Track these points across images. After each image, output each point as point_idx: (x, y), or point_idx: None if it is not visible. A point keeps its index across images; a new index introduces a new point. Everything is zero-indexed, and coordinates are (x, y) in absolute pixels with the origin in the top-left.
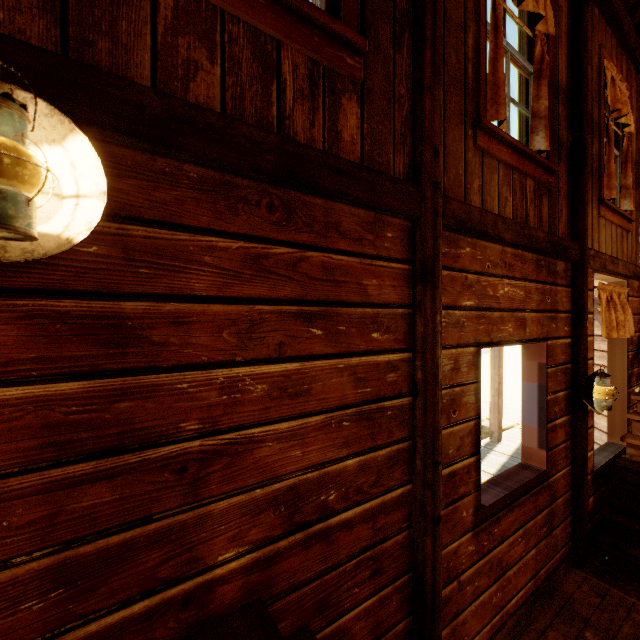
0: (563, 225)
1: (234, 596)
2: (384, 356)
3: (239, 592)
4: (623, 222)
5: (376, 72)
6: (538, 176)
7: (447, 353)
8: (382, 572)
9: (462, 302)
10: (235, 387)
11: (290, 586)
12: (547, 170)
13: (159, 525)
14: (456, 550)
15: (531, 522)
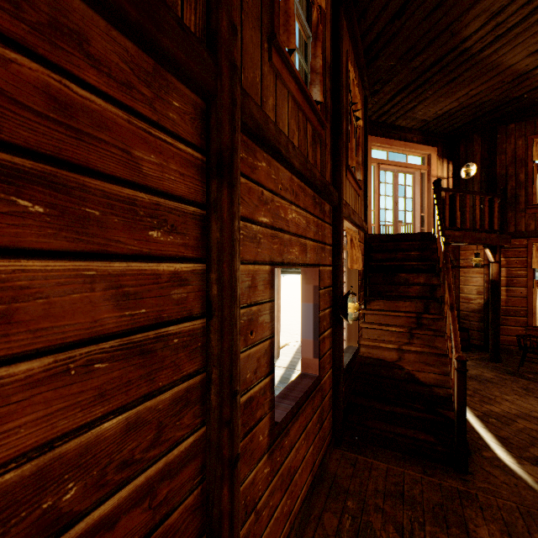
0: (329, 175)
1: None
2: (168, 265)
3: None
4: (357, 188)
5: None
6: (315, 124)
7: (245, 269)
8: None
9: (259, 217)
10: None
11: None
12: (320, 123)
13: None
14: (253, 480)
15: (310, 423)
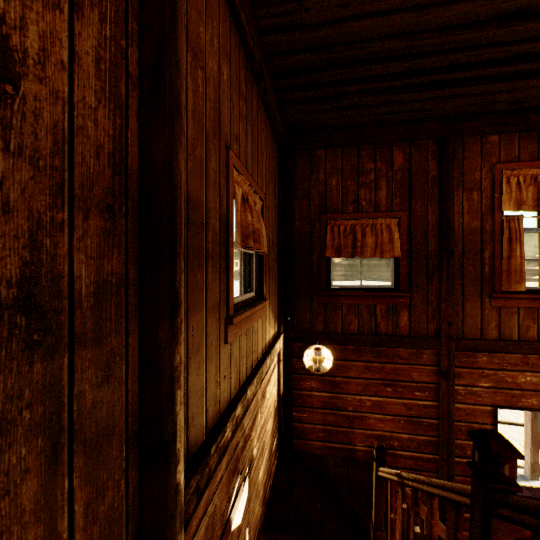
0: None
1: (361, 456)
2: (421, 401)
3: (363, 456)
4: None
5: (417, 297)
6: None
7: (465, 406)
8: None
9: (479, 384)
10: (361, 401)
11: None
12: None
13: (343, 429)
14: None
15: None
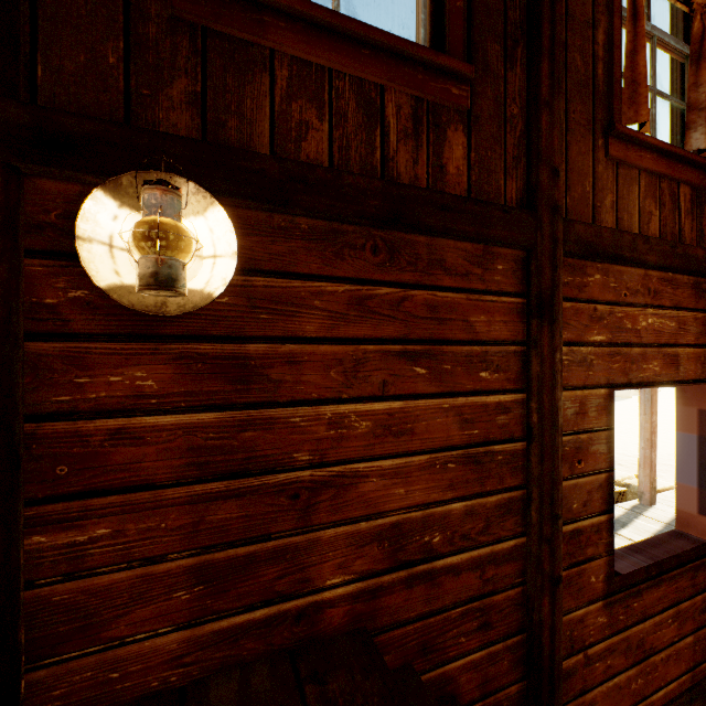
0: None
1: (340, 620)
2: (494, 397)
3: (345, 618)
4: None
5: (484, 96)
6: (697, 181)
7: (570, 395)
8: (491, 626)
9: (590, 337)
10: (341, 423)
11: (393, 622)
12: None
13: (276, 543)
14: (582, 618)
15: (687, 602)
